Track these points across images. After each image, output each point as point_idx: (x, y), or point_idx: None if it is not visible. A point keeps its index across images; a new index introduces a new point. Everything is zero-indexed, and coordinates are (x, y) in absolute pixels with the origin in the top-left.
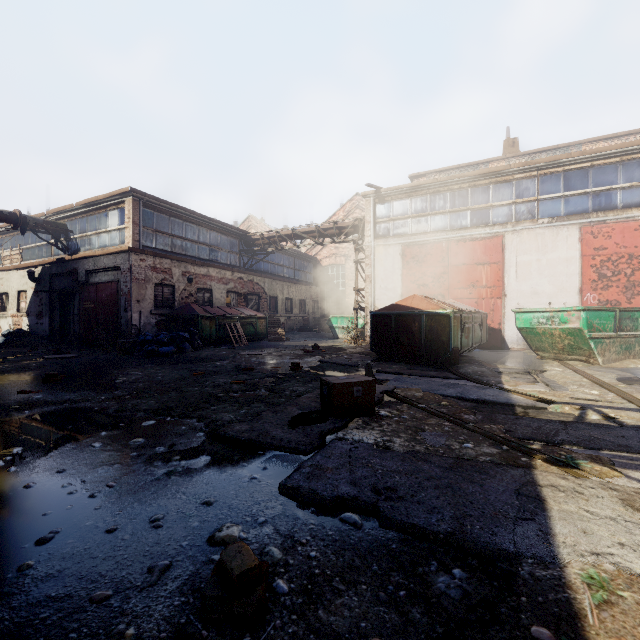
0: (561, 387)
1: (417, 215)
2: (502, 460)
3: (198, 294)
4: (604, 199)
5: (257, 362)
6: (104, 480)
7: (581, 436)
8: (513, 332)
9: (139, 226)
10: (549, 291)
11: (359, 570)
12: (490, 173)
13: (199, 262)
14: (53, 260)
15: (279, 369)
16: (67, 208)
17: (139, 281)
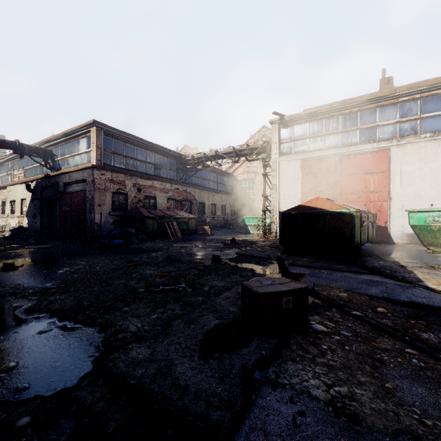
0: None
1: (314, 136)
2: None
3: (145, 200)
4: None
5: (185, 253)
6: None
7: None
8: (398, 229)
9: (100, 149)
10: (431, 194)
11: None
12: (377, 98)
13: (146, 176)
14: (42, 176)
15: (202, 260)
16: (52, 138)
17: (100, 190)
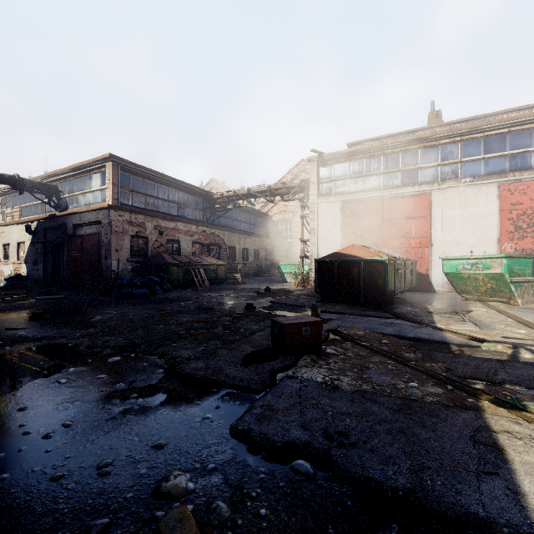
0: (489, 326)
1: (355, 176)
2: (449, 401)
3: (168, 244)
4: (520, 160)
5: (217, 303)
6: (62, 418)
7: (520, 375)
8: (439, 277)
9: (117, 187)
10: (471, 241)
11: (313, 533)
12: (419, 139)
13: (169, 217)
14: (46, 216)
15: (235, 309)
16: (58, 172)
17: (117, 233)
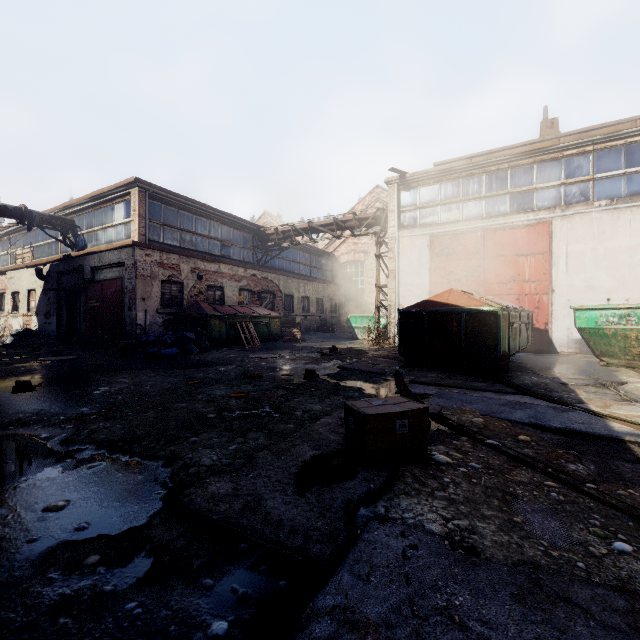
0: None
1: (447, 202)
2: None
3: (208, 292)
4: None
5: (267, 367)
6: None
7: None
8: (562, 333)
9: (145, 219)
10: (607, 285)
11: None
12: (534, 150)
13: (209, 258)
14: (60, 257)
15: (291, 377)
16: (74, 202)
17: (144, 278)
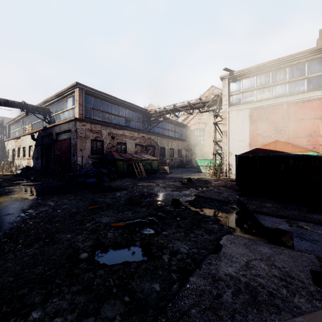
0: None
1: (262, 87)
2: None
3: (118, 146)
4: None
5: (146, 193)
6: None
7: None
8: None
9: (82, 105)
10: None
11: None
12: None
13: (118, 127)
14: (42, 128)
15: (162, 203)
16: (48, 99)
17: (81, 138)
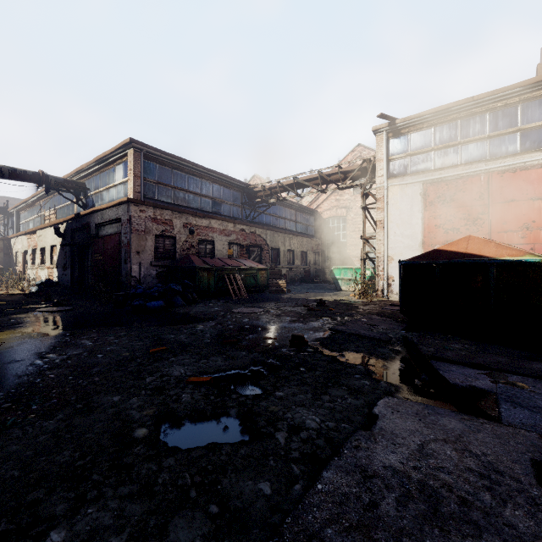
0: None
1: (443, 146)
2: None
3: (200, 246)
4: None
5: (248, 326)
6: None
7: None
8: None
9: (140, 177)
10: None
11: None
12: None
13: (200, 213)
14: (72, 216)
15: (274, 342)
16: (83, 167)
17: (139, 232)
